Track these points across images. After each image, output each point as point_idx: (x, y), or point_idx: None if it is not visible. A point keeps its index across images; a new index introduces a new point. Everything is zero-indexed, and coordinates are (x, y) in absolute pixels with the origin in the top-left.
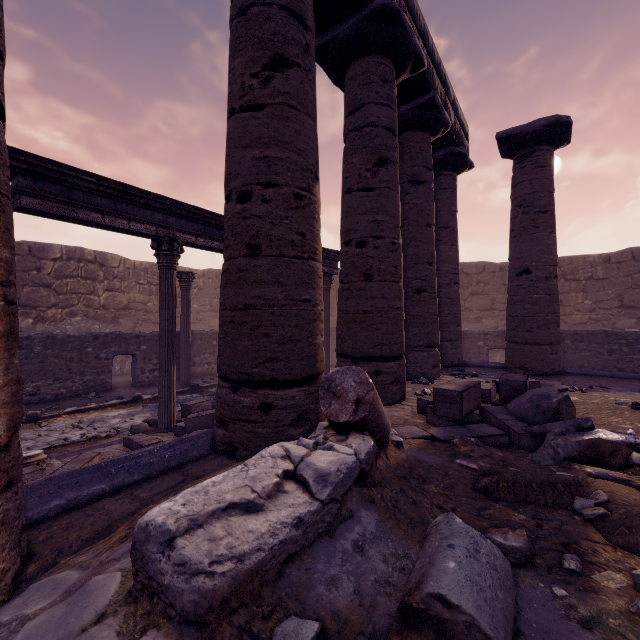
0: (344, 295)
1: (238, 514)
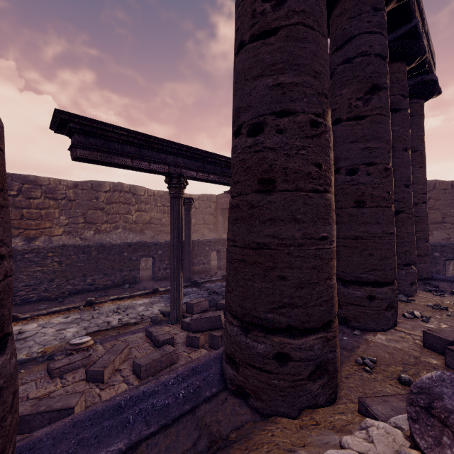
0: None
1: None
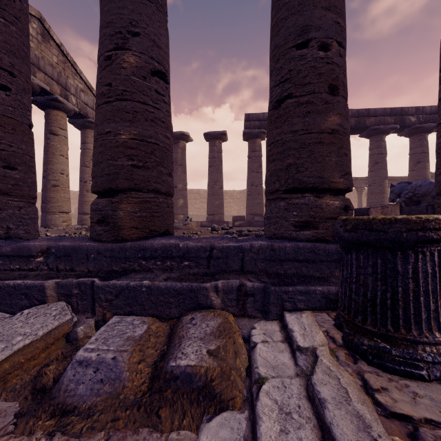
0: None
1: None
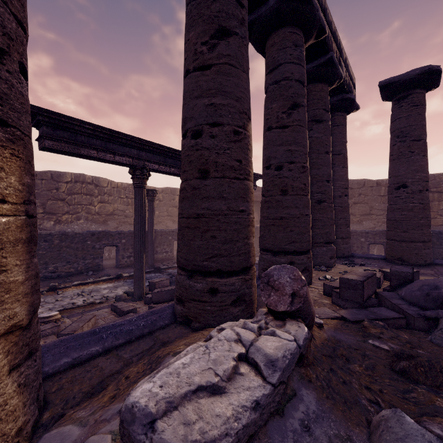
0: (266, 205)
1: (205, 396)
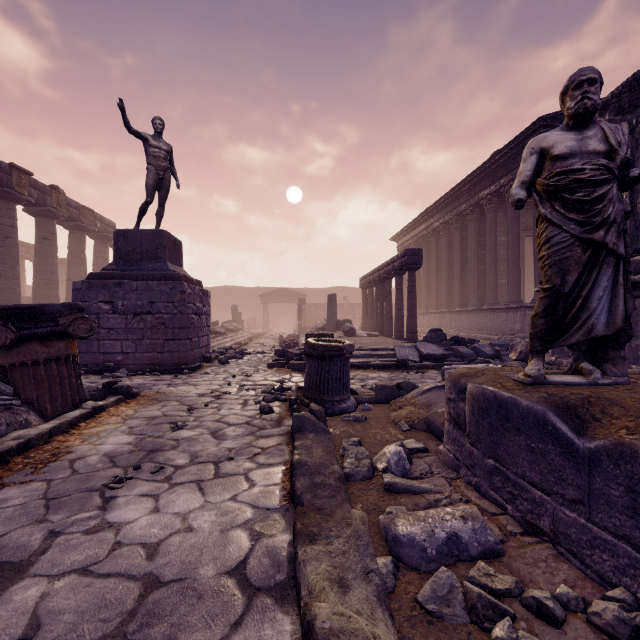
0: None
1: None
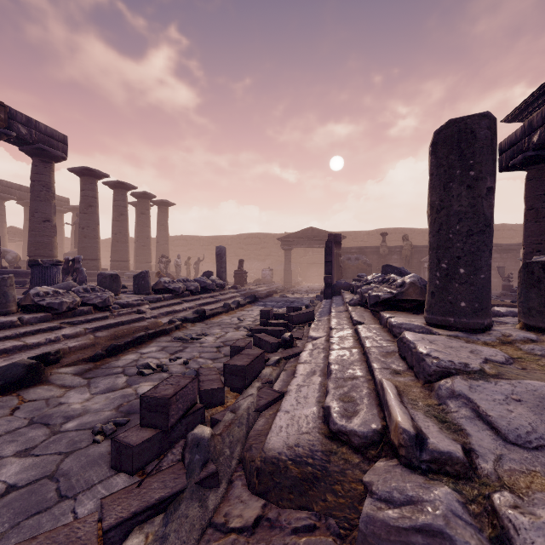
0: None
1: None
